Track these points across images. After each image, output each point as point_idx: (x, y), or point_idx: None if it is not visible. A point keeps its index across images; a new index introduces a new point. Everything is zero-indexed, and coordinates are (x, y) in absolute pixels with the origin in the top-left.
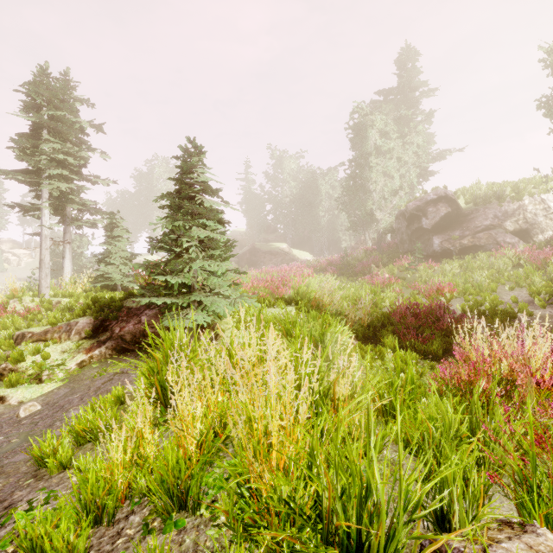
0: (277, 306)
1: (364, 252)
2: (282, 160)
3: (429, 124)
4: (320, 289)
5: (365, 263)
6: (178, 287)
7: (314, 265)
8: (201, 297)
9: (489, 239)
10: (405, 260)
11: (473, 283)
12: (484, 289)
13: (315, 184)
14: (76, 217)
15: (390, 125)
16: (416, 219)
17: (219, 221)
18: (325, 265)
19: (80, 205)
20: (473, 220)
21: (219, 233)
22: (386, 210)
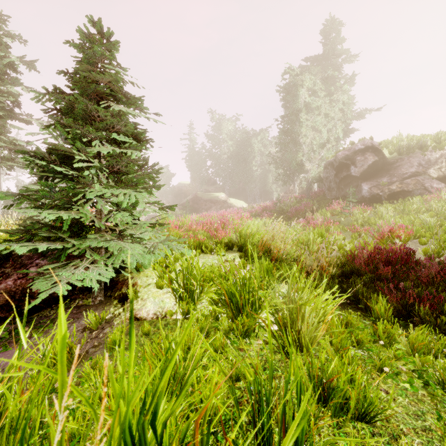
0: (216, 252)
1: (295, 199)
2: (220, 122)
3: (352, 86)
4: (259, 232)
5: (298, 208)
6: (72, 227)
7: (250, 211)
8: (100, 242)
9: (417, 185)
10: (337, 205)
11: (424, 225)
12: (434, 232)
13: (249, 143)
14: (7, 157)
15: (318, 85)
16: (344, 168)
17: (136, 138)
18: (260, 210)
19: (14, 146)
20: (399, 168)
21: (131, 148)
22: (315, 161)
